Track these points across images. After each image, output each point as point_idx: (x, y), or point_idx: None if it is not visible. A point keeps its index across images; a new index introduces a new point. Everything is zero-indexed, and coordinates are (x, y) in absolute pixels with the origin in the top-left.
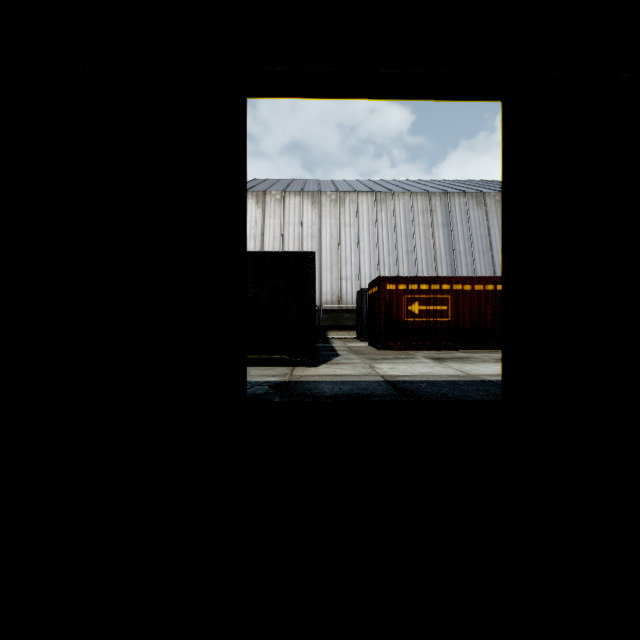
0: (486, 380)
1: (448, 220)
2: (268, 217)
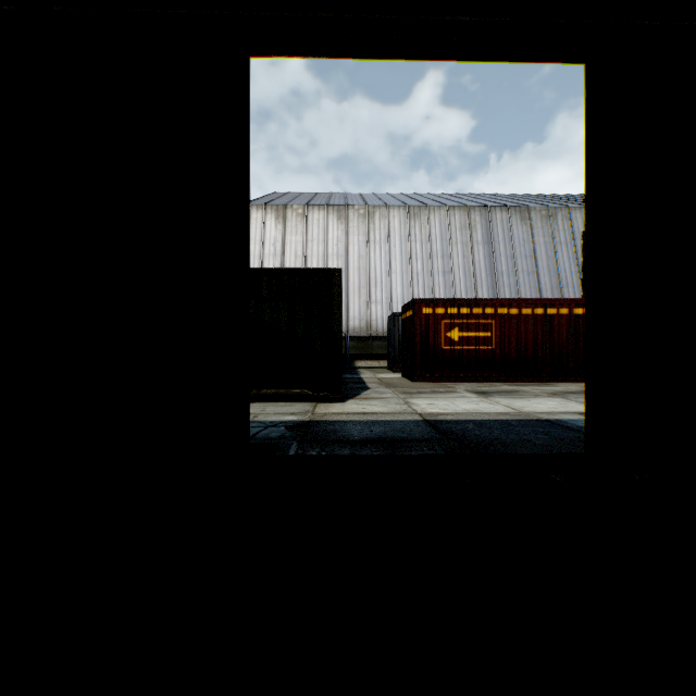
0: (543, 419)
1: (489, 237)
2: (289, 234)
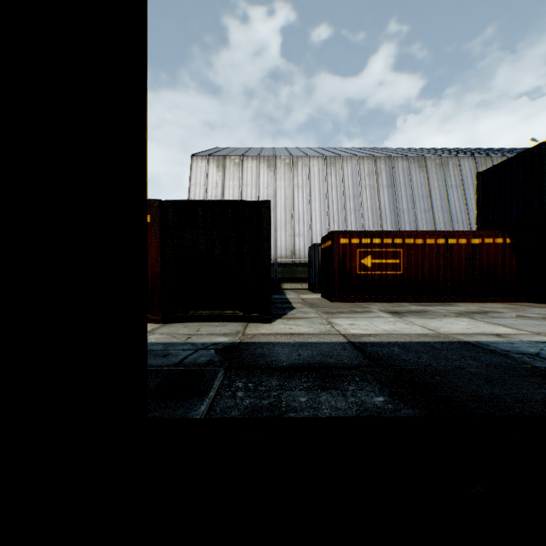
0: (464, 341)
1: (392, 182)
2: (228, 179)
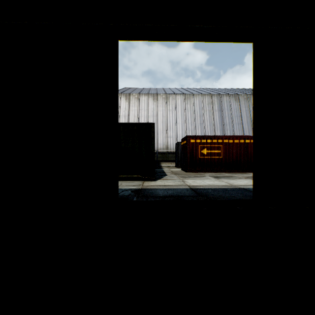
0: (241, 188)
1: (220, 108)
2: (131, 106)
